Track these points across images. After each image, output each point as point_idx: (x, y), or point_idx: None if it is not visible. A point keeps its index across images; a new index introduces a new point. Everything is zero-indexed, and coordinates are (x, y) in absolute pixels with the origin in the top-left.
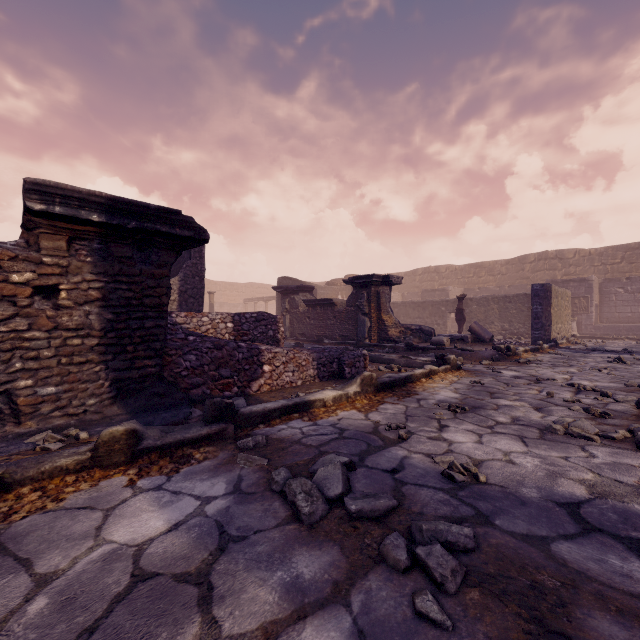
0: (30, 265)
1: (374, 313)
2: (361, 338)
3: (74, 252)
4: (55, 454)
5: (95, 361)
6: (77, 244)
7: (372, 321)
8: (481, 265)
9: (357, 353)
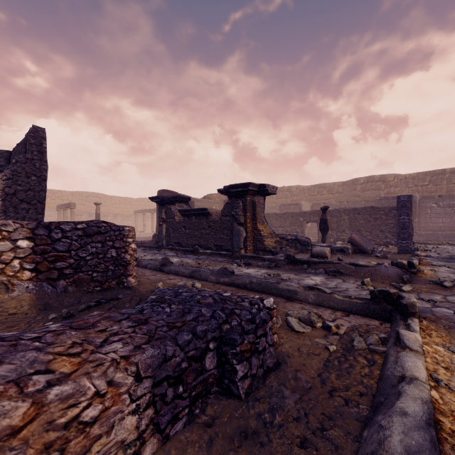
0: None
1: (250, 223)
2: (236, 248)
3: None
4: None
5: None
6: None
7: (248, 231)
8: (323, 186)
9: (260, 314)
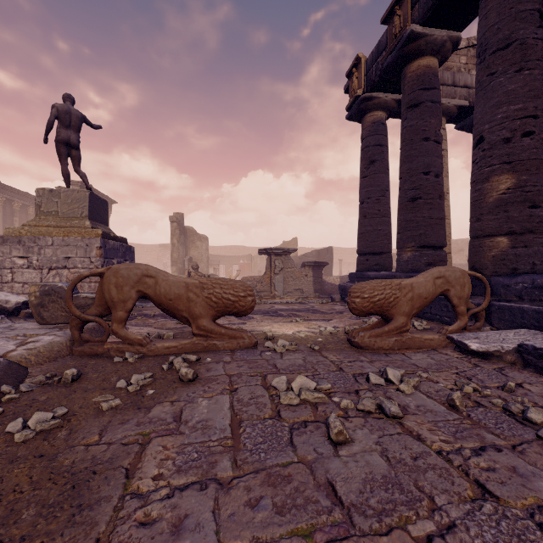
0: (304, 272)
1: None
2: None
3: (309, 269)
4: (311, 296)
5: (312, 286)
6: (309, 268)
7: None
8: None
9: None
